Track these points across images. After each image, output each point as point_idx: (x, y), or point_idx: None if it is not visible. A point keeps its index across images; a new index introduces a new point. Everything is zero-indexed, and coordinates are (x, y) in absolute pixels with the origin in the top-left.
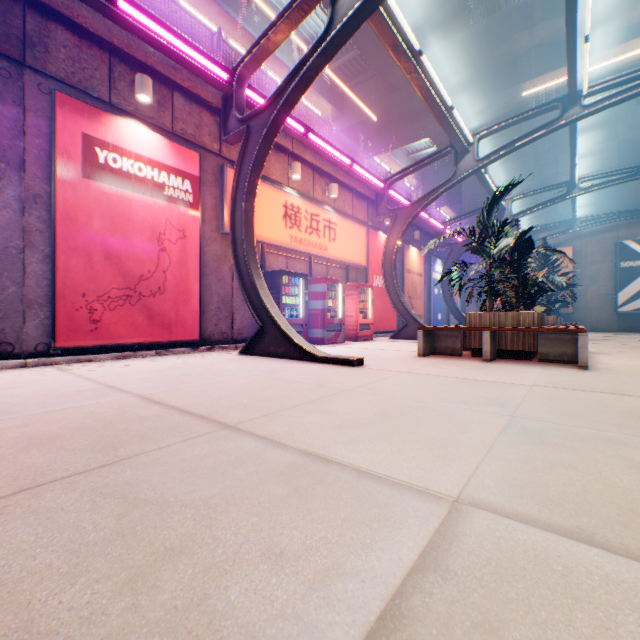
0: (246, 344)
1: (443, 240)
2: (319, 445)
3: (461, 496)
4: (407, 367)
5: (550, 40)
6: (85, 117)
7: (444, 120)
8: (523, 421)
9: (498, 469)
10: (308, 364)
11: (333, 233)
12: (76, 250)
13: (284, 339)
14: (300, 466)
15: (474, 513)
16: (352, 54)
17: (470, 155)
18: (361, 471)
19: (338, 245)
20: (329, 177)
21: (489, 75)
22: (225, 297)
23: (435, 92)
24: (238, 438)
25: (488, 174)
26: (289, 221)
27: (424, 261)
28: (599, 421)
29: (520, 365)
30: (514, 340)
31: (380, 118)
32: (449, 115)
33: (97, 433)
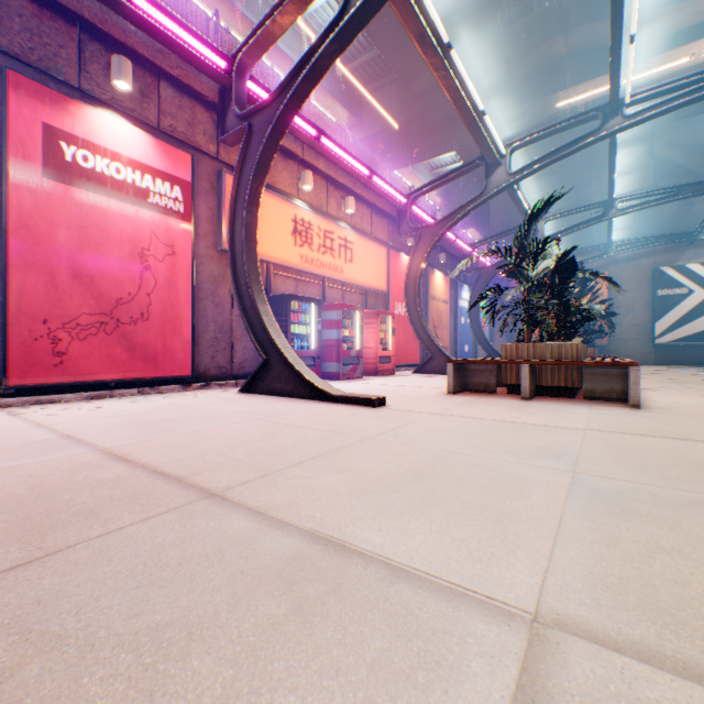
0: (247, 380)
1: (471, 264)
2: (333, 523)
3: (541, 610)
4: (437, 407)
5: (586, 47)
6: (47, 103)
7: (475, 127)
8: (590, 479)
9: (580, 558)
10: (320, 404)
11: (350, 253)
12: (35, 266)
13: (292, 374)
14: (306, 560)
15: (567, 645)
16: (371, 54)
17: (502, 168)
18: (392, 567)
19: (355, 267)
20: (345, 190)
21: (521, 83)
22: (223, 325)
23: (465, 94)
24: (222, 513)
25: (521, 191)
26: (299, 238)
27: (450, 287)
28: (681, 478)
29: (564, 404)
30: (556, 375)
31: (402, 127)
32: (480, 122)
33: (24, 509)
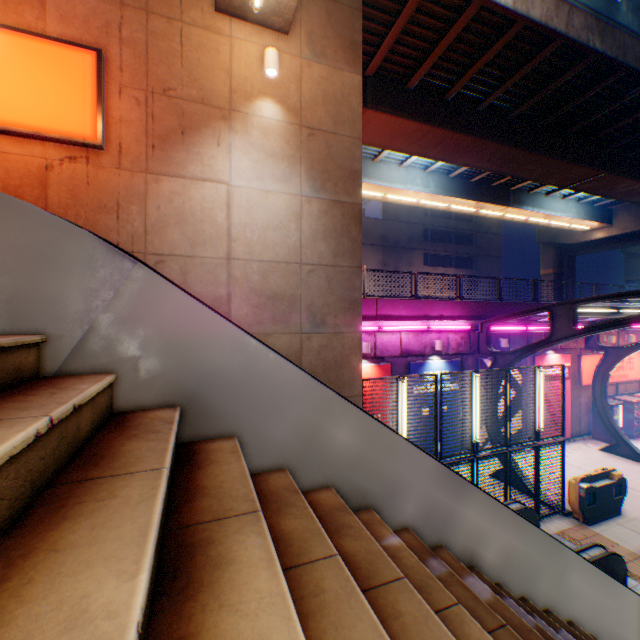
0: (603, 446)
1: None
2: None
3: None
4: None
5: None
6: (539, 360)
7: None
8: None
9: None
10: None
11: (629, 364)
12: None
13: (631, 452)
14: None
15: None
16: None
17: None
18: None
19: (633, 370)
20: None
21: None
22: (575, 414)
23: None
24: None
25: None
26: None
27: None
28: None
29: None
30: None
31: None
32: None
33: (639, 498)
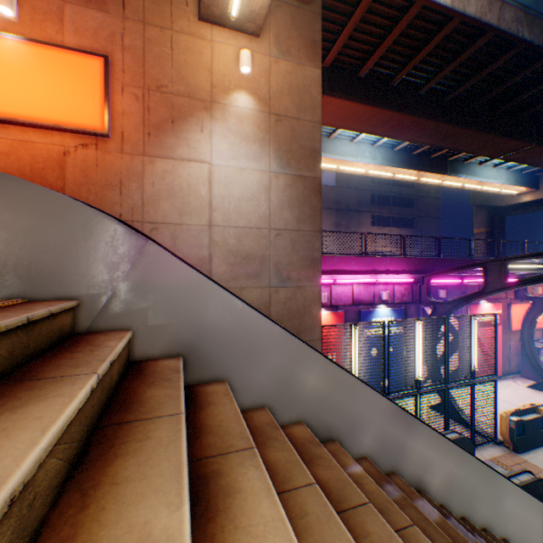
0: (530, 384)
1: None
2: None
3: None
4: None
5: None
6: (473, 308)
7: None
8: None
9: None
10: None
11: None
12: None
13: None
14: None
15: None
16: None
17: None
18: None
19: None
20: None
21: None
22: (506, 355)
23: None
24: None
25: None
26: None
27: None
28: None
29: None
30: None
31: None
32: None
33: None
